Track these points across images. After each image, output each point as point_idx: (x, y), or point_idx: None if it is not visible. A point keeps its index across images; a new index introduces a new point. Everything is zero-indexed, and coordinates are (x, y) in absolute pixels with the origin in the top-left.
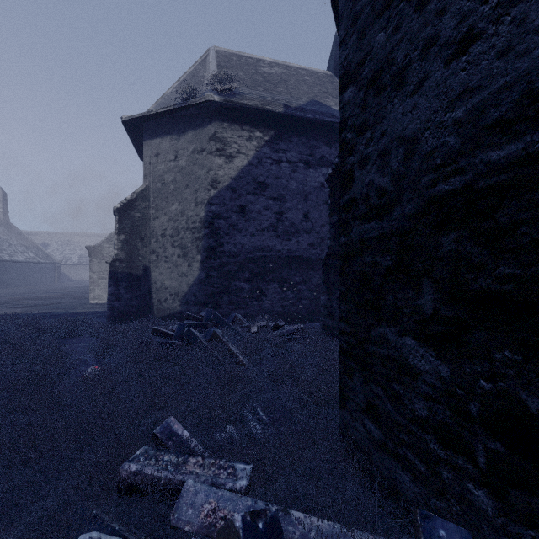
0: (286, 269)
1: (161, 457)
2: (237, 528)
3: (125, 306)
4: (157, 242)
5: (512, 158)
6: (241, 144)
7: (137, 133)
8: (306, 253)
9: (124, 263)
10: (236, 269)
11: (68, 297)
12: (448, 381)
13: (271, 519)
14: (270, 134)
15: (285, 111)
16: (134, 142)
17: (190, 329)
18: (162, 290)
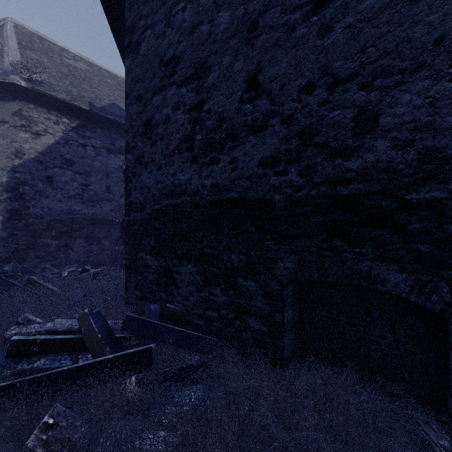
0: (91, 228)
1: (29, 326)
2: (86, 312)
3: None
4: None
5: (168, 204)
6: (48, 125)
7: None
8: (109, 216)
9: None
10: (43, 229)
11: None
12: (157, 266)
13: (98, 310)
14: (77, 122)
15: (90, 109)
16: None
17: (4, 278)
18: None
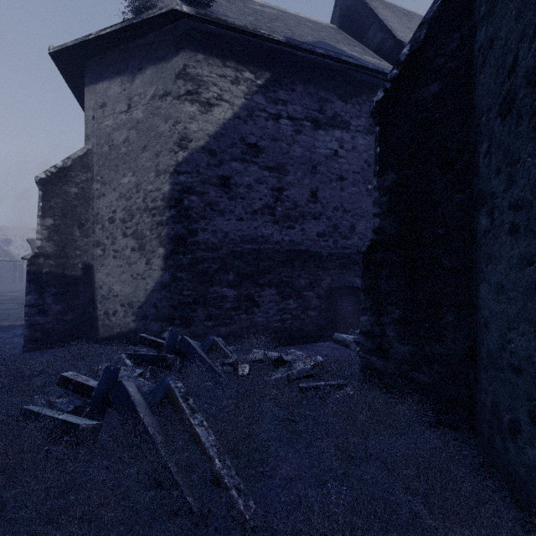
0: (287, 268)
1: None
2: None
3: (54, 321)
4: (103, 230)
5: None
6: (223, 87)
7: (79, 79)
8: (314, 247)
9: (52, 259)
10: (215, 269)
11: (12, 302)
12: None
13: None
14: (265, 76)
15: (287, 40)
16: (77, 96)
17: (122, 384)
18: (109, 298)
